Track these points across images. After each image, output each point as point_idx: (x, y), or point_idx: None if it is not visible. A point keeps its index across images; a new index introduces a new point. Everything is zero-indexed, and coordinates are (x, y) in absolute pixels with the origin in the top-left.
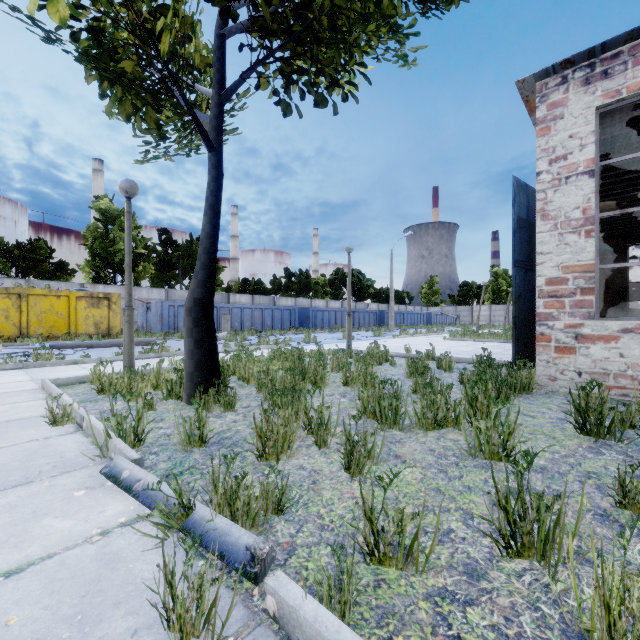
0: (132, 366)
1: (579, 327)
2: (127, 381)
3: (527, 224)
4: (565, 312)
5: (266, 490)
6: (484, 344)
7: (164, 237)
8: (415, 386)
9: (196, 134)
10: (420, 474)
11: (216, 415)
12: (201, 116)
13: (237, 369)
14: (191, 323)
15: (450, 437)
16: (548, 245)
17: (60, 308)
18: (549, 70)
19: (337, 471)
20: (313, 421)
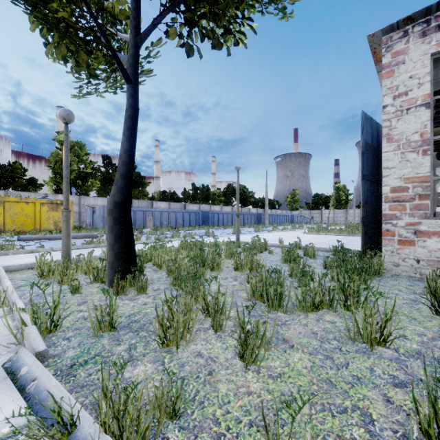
0: (69, 255)
1: (417, 225)
2: (63, 268)
3: (371, 148)
4: (406, 213)
5: (159, 396)
6: (333, 237)
7: (106, 161)
8: (291, 271)
9: (120, 75)
10: (309, 361)
11: (130, 298)
12: (121, 56)
13: (152, 257)
14: (112, 222)
15: (327, 319)
16: (392, 161)
17: (28, 211)
18: (394, 26)
19: (232, 358)
20: (210, 307)
